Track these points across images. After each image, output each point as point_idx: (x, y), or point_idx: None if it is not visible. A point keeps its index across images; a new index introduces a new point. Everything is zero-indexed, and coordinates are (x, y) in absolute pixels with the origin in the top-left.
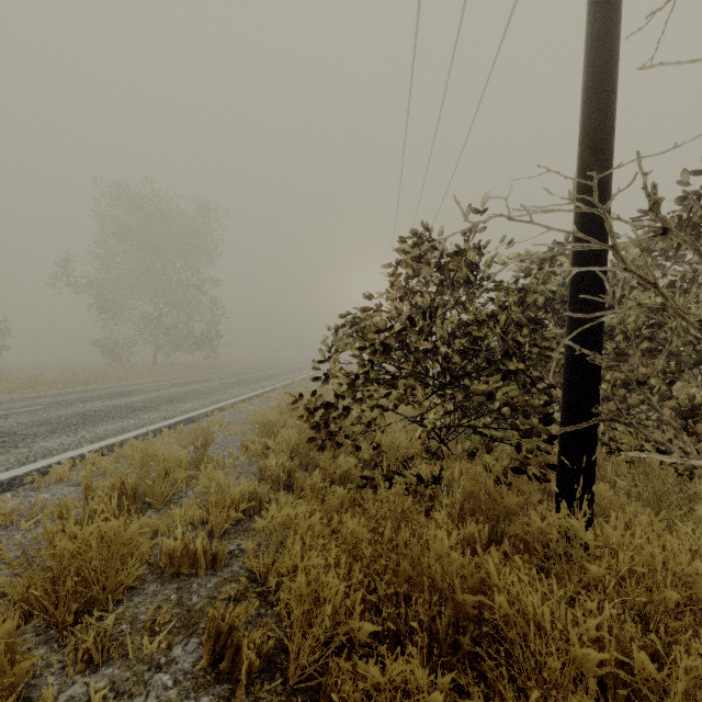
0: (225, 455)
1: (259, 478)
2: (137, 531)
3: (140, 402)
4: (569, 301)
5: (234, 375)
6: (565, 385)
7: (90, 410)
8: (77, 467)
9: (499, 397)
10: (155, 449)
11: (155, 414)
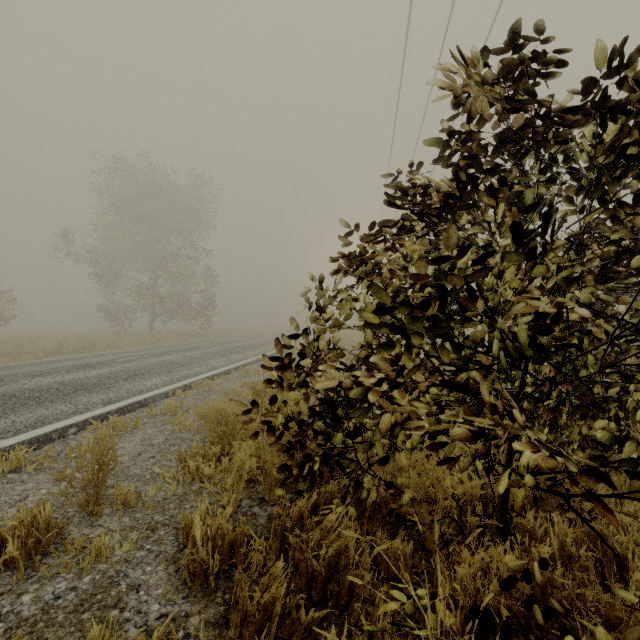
0: (152, 475)
1: (180, 546)
2: None
3: (98, 376)
4: None
5: (221, 344)
6: None
7: (25, 389)
8: None
9: None
10: None
11: (100, 395)
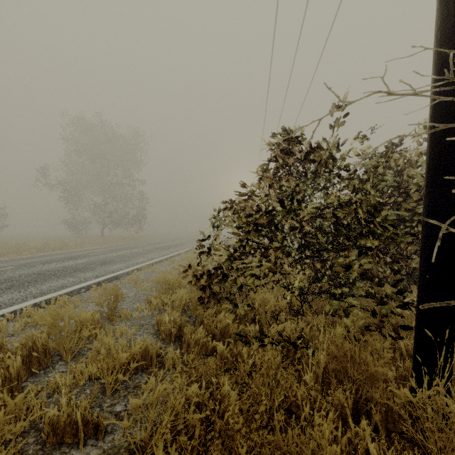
0: (134, 308)
1: (156, 330)
2: (3, 418)
3: (83, 263)
4: (427, 183)
5: (153, 244)
6: (423, 261)
7: (44, 270)
8: (16, 319)
9: (356, 268)
10: (64, 311)
11: (90, 273)
